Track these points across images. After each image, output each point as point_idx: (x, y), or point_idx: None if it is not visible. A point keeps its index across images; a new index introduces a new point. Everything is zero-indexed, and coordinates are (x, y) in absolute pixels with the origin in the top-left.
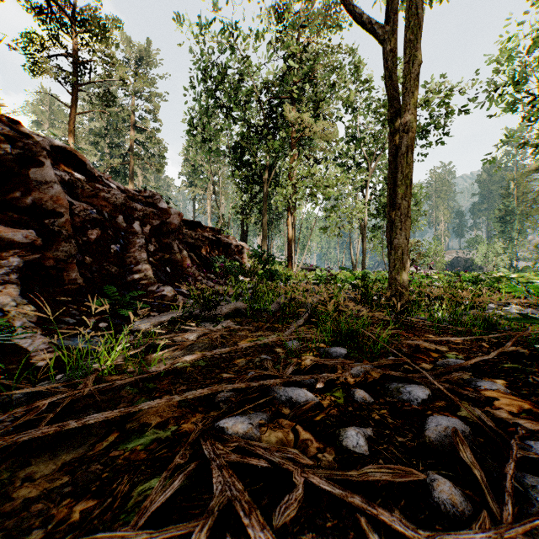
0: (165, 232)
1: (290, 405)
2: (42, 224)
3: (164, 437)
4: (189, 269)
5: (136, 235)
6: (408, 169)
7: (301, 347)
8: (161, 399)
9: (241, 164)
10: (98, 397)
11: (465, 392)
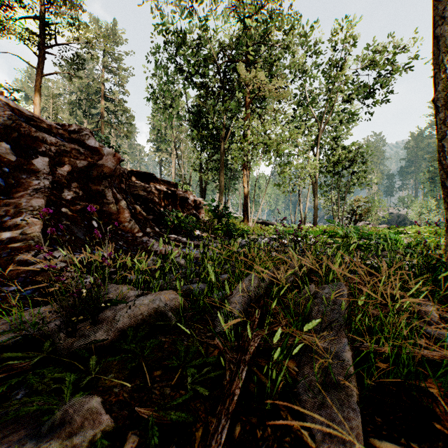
0: (95, 177)
1: None
2: None
3: None
4: (127, 224)
5: (36, 174)
6: None
7: None
8: None
9: (199, 126)
10: None
11: None
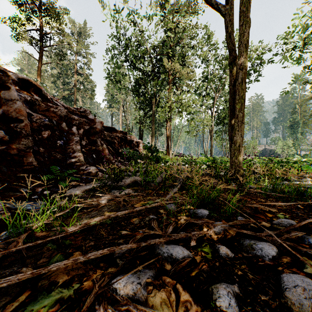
0: (92, 133)
1: (170, 261)
2: (9, 127)
3: (67, 296)
4: (107, 156)
5: (74, 135)
6: (243, 93)
7: (176, 208)
8: (68, 260)
9: (139, 94)
10: (25, 253)
11: (303, 249)
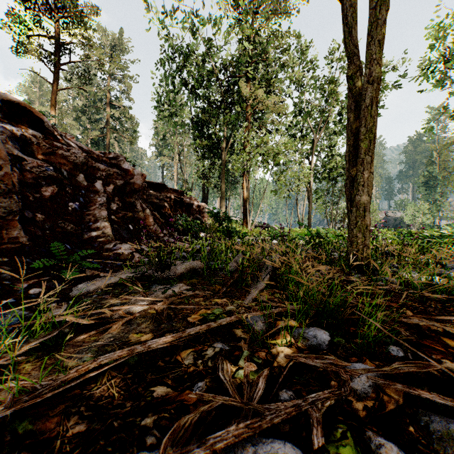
0: (128, 192)
1: None
2: None
3: None
4: (152, 227)
5: (98, 193)
6: (371, 123)
7: (266, 326)
8: None
9: (202, 135)
10: None
11: None
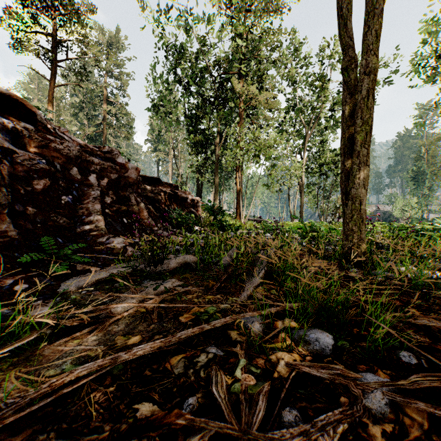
0: (123, 186)
1: None
2: None
3: None
4: (146, 220)
5: (91, 187)
6: (367, 114)
7: (264, 327)
8: None
9: (196, 131)
10: None
11: None
